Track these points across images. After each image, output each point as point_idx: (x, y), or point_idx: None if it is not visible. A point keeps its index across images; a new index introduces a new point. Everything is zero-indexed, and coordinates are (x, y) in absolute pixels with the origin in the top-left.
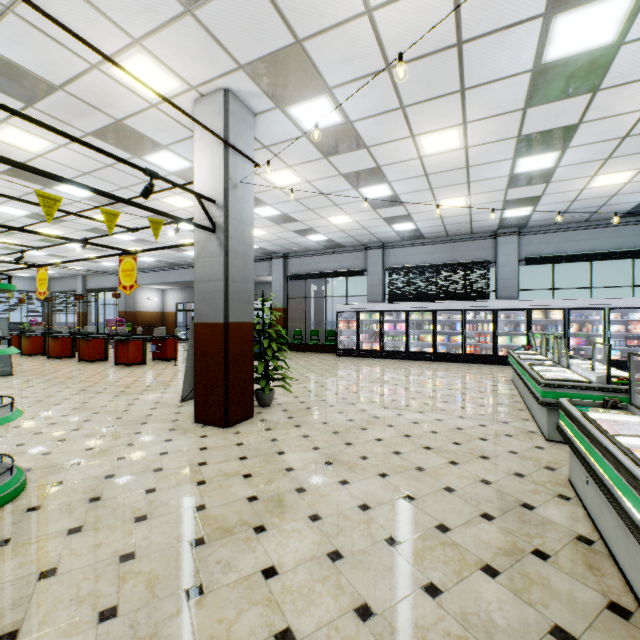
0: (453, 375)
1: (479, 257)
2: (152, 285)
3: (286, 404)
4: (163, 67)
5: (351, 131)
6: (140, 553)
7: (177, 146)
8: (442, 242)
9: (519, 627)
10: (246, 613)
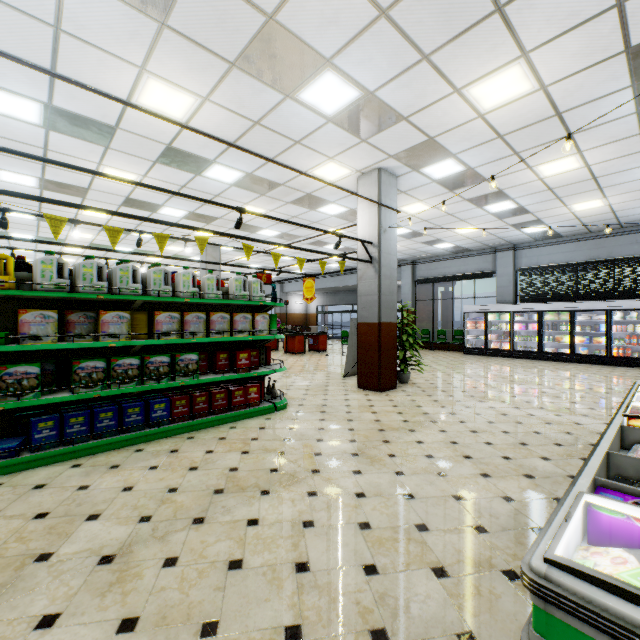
0: (587, 375)
1: (632, 252)
2: (299, 292)
3: (419, 383)
4: (342, 165)
5: (472, 173)
6: (356, 429)
7: (340, 201)
8: (584, 239)
9: (550, 472)
10: (410, 449)
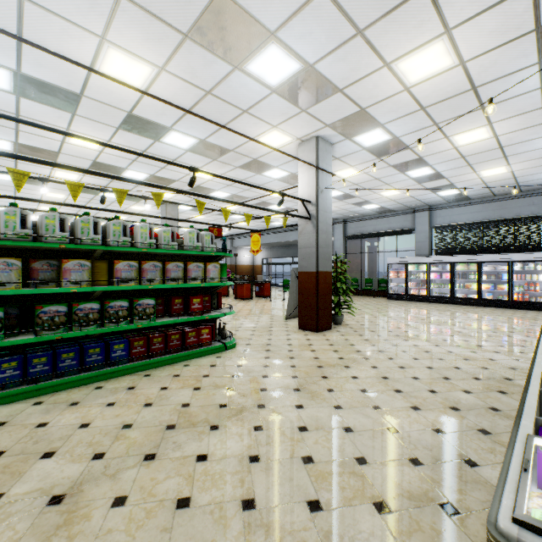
0: (493, 316)
1: (529, 213)
2: (247, 246)
3: (351, 325)
4: (285, 133)
5: (397, 142)
6: (297, 366)
7: (283, 166)
8: (489, 201)
9: (472, 404)
10: (347, 384)
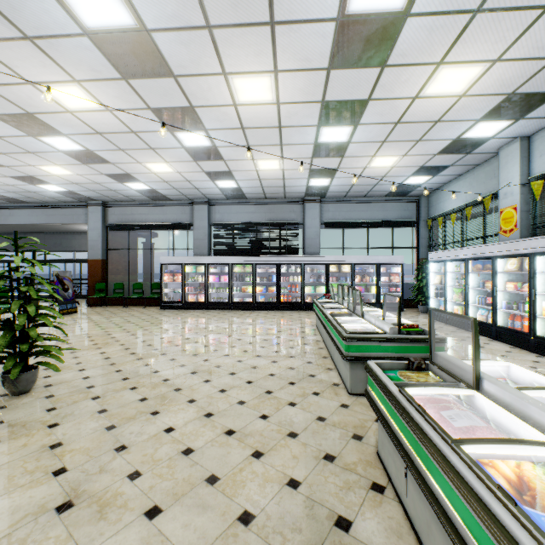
0: (269, 323)
1: (291, 219)
2: None
3: (59, 384)
4: None
5: (151, 45)
6: None
7: None
8: (261, 203)
9: None
10: None
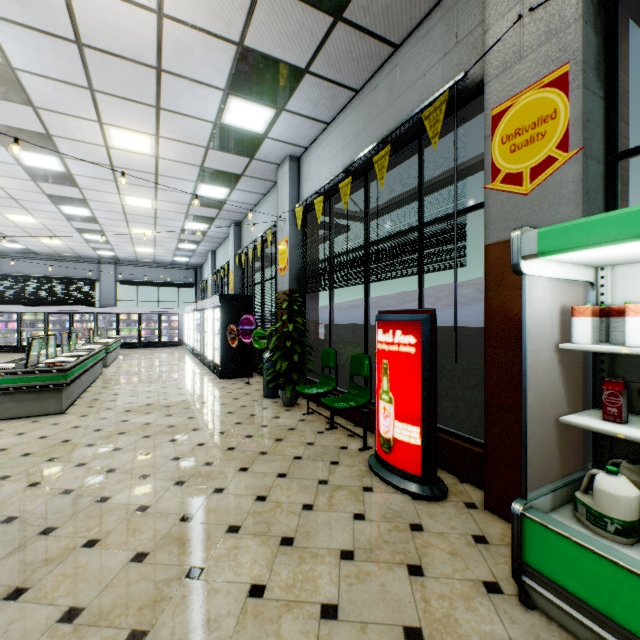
0: None
1: (89, 275)
2: None
3: None
4: None
5: None
6: None
7: None
8: (57, 260)
9: None
10: None
